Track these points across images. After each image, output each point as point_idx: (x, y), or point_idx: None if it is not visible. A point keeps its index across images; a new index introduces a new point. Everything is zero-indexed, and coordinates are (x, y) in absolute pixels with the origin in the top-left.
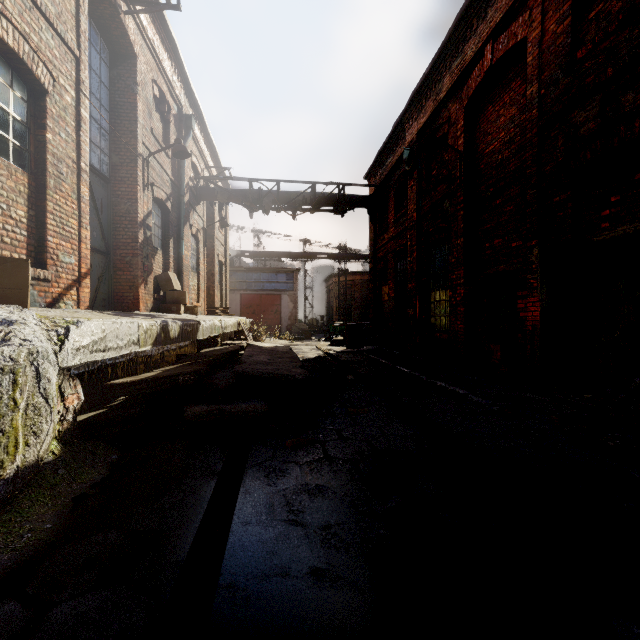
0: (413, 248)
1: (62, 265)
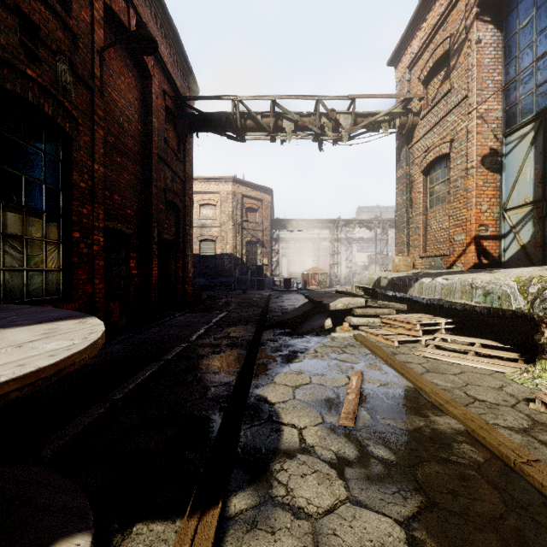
0: None
1: (457, 243)
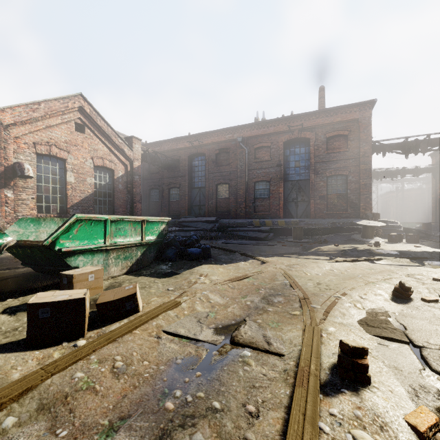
0: None
1: None
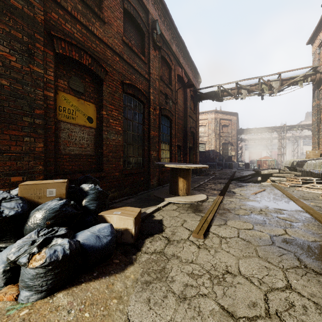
0: (157, 106)
1: None
